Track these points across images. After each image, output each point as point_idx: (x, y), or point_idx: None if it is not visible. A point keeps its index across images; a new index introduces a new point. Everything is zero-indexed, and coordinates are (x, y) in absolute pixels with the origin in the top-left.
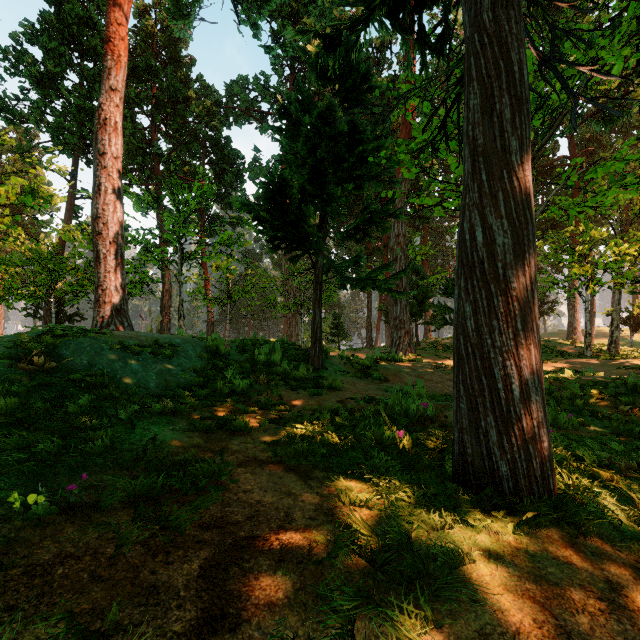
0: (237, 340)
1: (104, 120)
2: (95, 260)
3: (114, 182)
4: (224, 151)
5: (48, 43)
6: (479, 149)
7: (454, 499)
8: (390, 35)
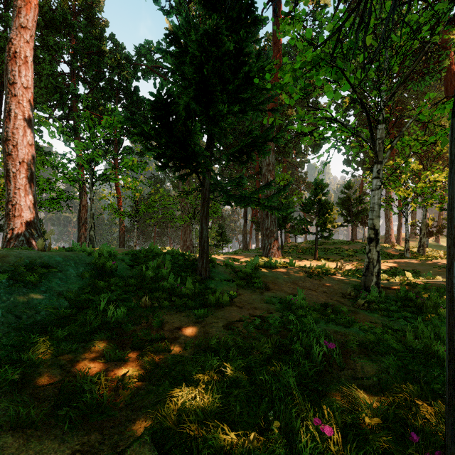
0: (130, 252)
1: (14, 53)
2: (5, 178)
3: (24, 109)
4: (133, 98)
5: None
6: None
7: None
8: (262, 11)
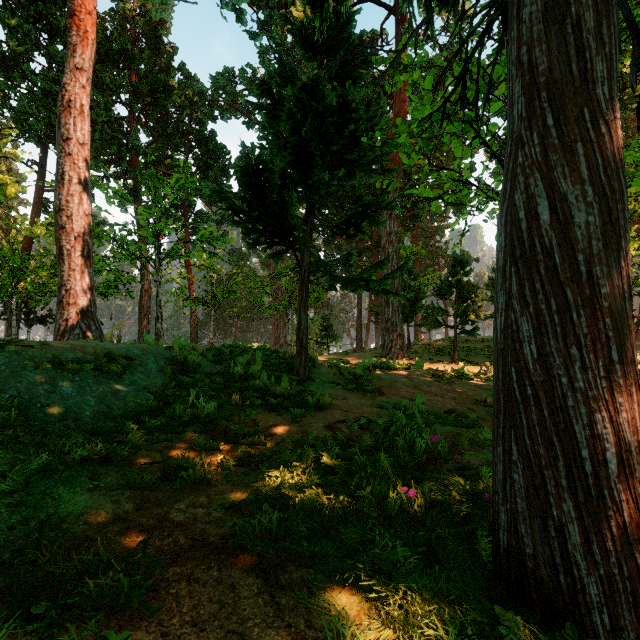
0: (213, 347)
1: (68, 102)
2: (58, 257)
3: (80, 171)
4: (209, 145)
5: (11, 20)
6: (541, 79)
7: (512, 639)
8: (381, 25)
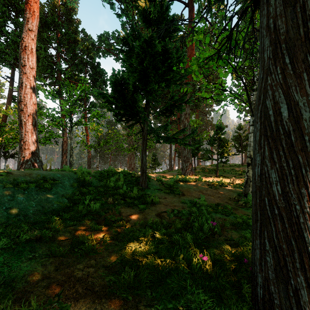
0: (98, 172)
1: (24, 47)
2: (19, 125)
3: (31, 82)
4: (96, 69)
5: None
6: (281, 37)
7: None
8: (181, 12)
